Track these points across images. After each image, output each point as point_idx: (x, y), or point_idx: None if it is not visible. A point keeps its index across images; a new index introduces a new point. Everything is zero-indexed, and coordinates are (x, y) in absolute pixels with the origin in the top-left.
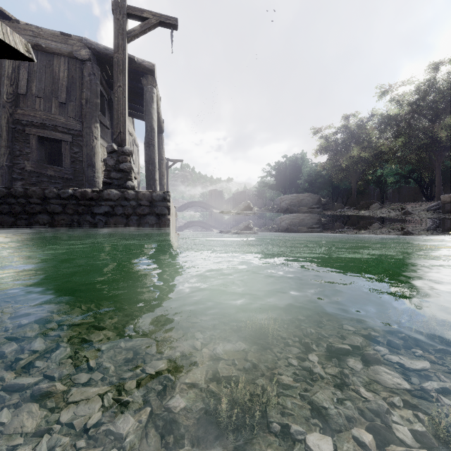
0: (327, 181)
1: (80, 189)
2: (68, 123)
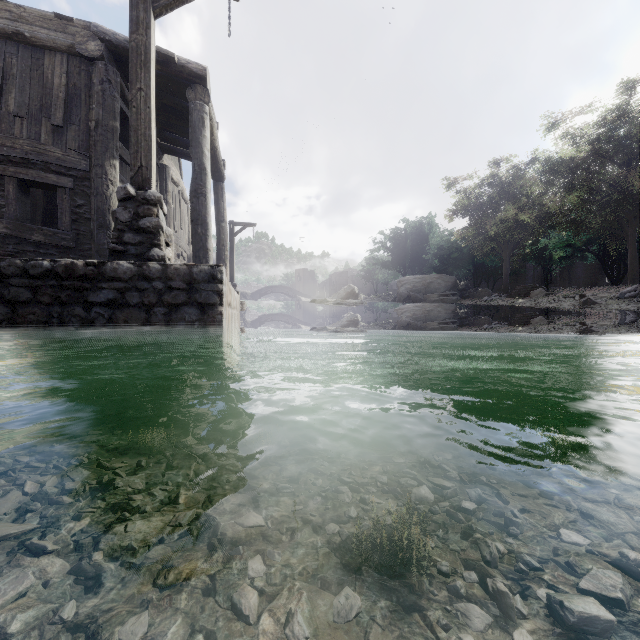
0: (466, 256)
1: (64, 261)
2: (67, 159)
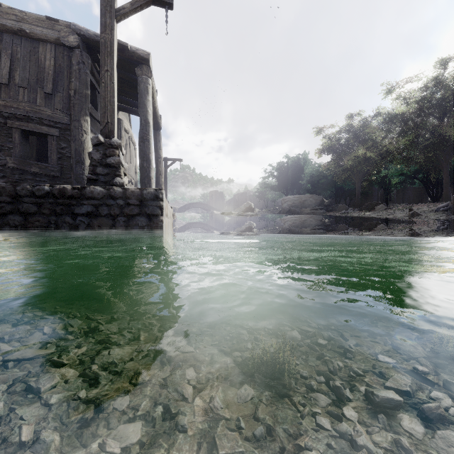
0: (330, 182)
1: (58, 186)
2: (55, 116)
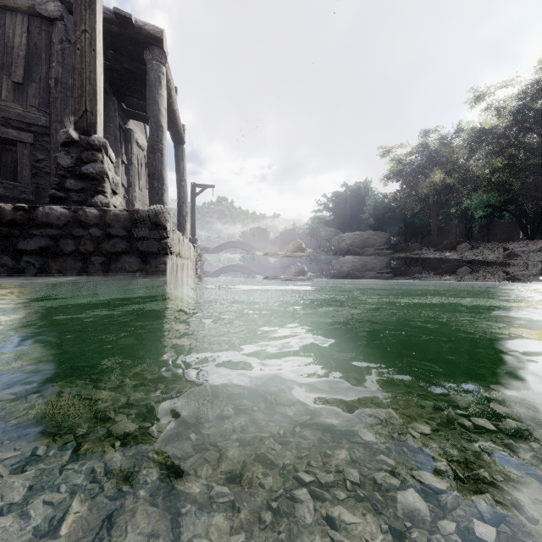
0: (398, 215)
1: None
2: (27, 115)
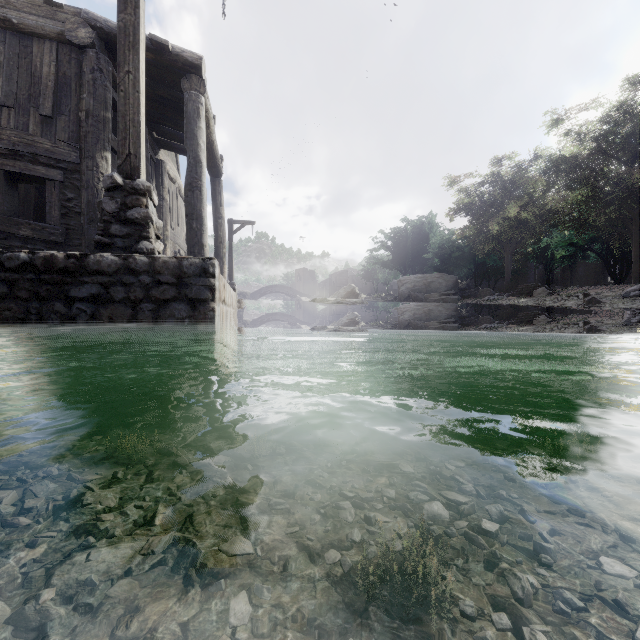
0: (467, 255)
1: (43, 253)
2: (57, 150)
